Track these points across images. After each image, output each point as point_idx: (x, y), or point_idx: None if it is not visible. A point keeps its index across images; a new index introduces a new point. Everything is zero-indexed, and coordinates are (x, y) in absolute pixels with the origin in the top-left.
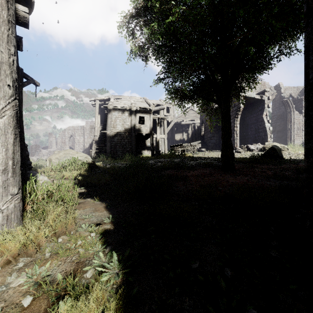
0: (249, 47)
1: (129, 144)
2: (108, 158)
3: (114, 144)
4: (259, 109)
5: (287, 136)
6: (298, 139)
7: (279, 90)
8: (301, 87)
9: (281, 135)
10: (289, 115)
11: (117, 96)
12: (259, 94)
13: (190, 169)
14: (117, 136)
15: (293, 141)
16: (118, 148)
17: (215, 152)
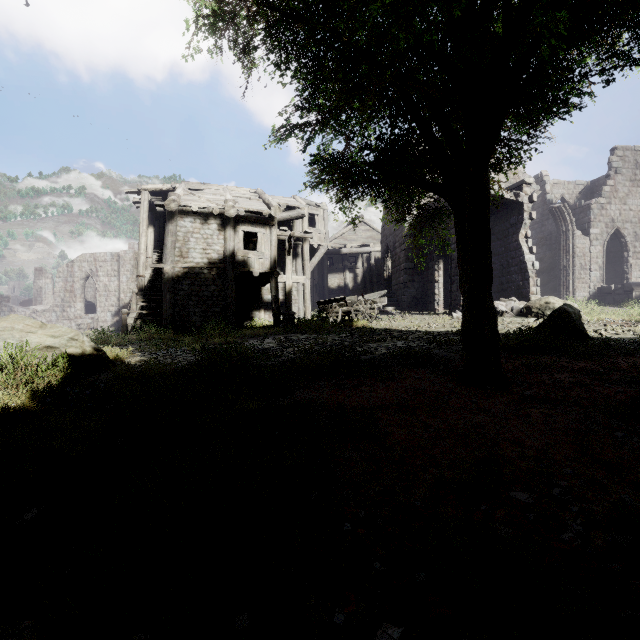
0: (558, 13)
1: (220, 296)
2: (165, 332)
3: (182, 297)
4: (510, 223)
5: (561, 282)
6: (581, 289)
7: (541, 187)
8: (583, 182)
9: (546, 280)
10: (565, 238)
11: (193, 184)
12: (511, 190)
13: (374, 377)
14: (189, 277)
15: (573, 292)
16: (192, 308)
17: (418, 317)
